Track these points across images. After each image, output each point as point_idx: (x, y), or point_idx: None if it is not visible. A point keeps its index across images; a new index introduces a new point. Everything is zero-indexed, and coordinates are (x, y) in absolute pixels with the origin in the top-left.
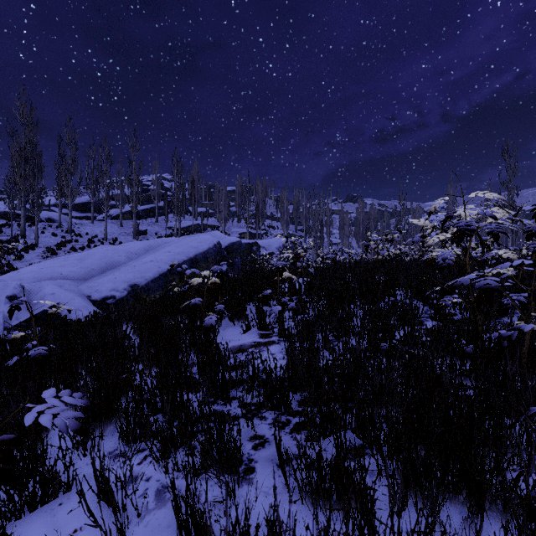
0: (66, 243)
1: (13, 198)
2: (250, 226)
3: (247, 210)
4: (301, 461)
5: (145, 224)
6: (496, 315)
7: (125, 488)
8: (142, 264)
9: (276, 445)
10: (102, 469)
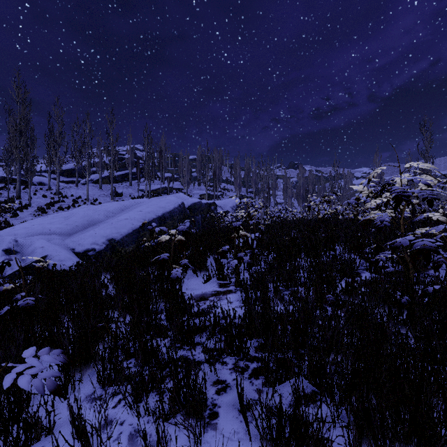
0: (54, 203)
1: (10, 165)
2: (209, 189)
3: (206, 175)
4: (262, 412)
5: (121, 187)
6: (424, 268)
7: (100, 436)
8: (118, 221)
9: (238, 393)
10: (80, 417)
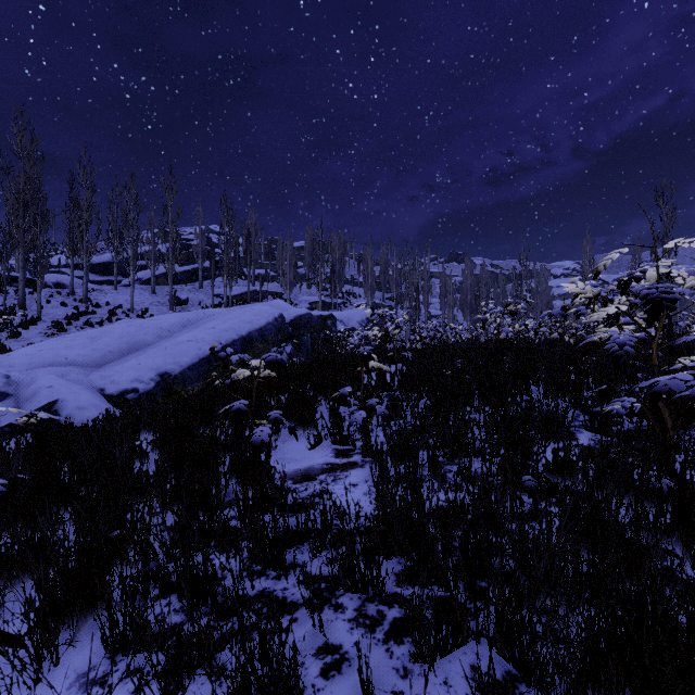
0: (79, 315)
1: (8, 255)
2: (324, 293)
3: (320, 272)
4: None
5: (185, 290)
6: None
7: None
8: (177, 344)
9: (362, 690)
10: None
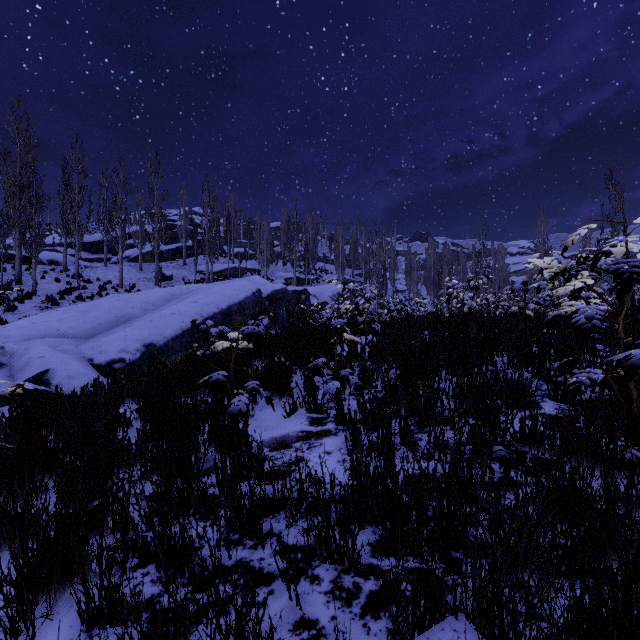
0: (72, 290)
1: (5, 234)
2: (298, 270)
3: (294, 251)
4: None
5: (170, 267)
6: None
7: None
8: (161, 317)
9: None
10: None
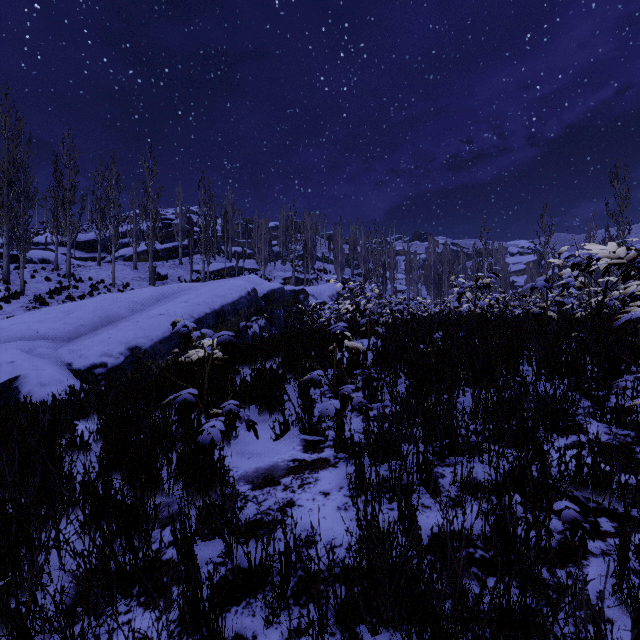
0: (62, 290)
1: None
2: (297, 269)
3: (293, 250)
4: None
5: (166, 266)
6: None
7: None
8: (148, 318)
9: None
10: None
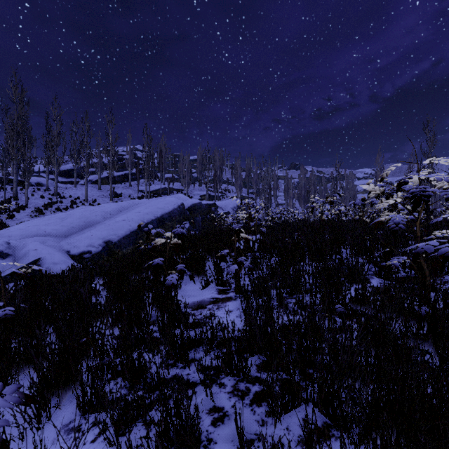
0: (52, 204)
1: (6, 165)
2: (209, 189)
3: (207, 176)
4: None
5: (120, 187)
6: (438, 274)
7: None
8: (116, 223)
9: (237, 431)
10: None
